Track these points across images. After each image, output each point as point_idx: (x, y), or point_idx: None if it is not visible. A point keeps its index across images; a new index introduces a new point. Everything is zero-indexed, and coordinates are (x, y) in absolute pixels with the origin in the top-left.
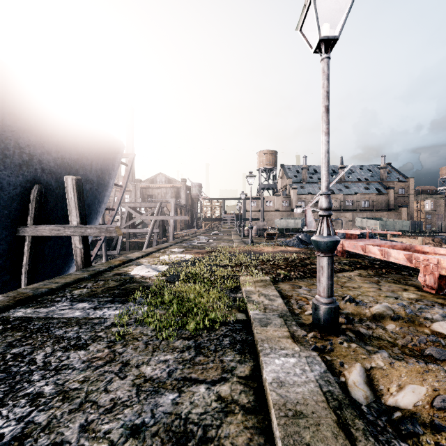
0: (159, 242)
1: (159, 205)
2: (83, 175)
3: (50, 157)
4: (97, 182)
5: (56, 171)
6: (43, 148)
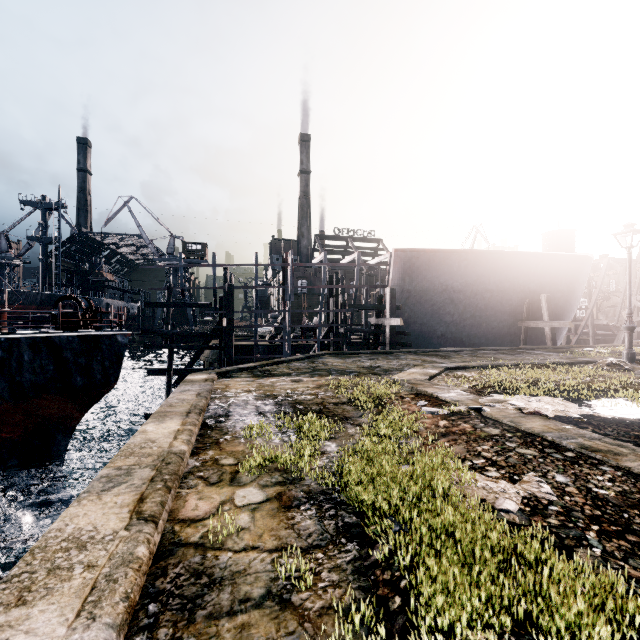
0: None
1: None
2: (555, 288)
3: (533, 284)
4: (567, 290)
5: (537, 290)
6: (530, 281)
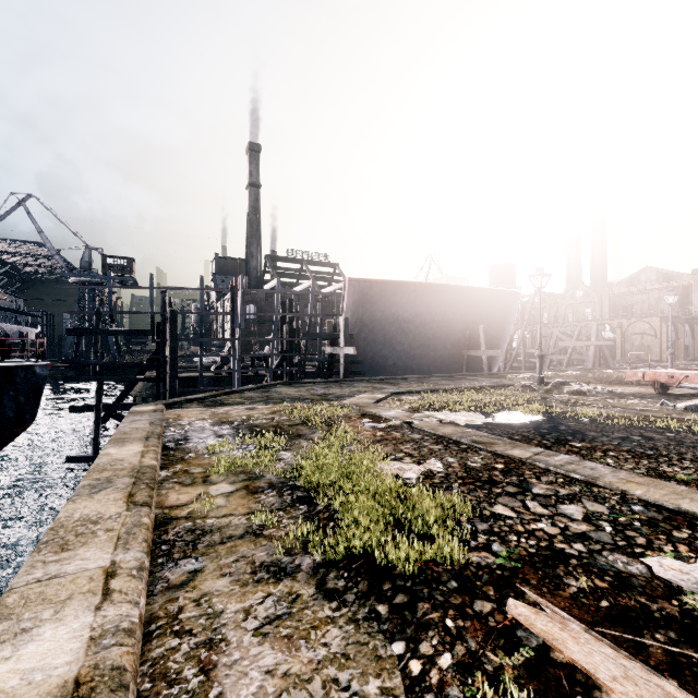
0: None
1: (578, 330)
2: (492, 320)
3: (474, 316)
4: (501, 322)
5: (476, 322)
6: (470, 313)
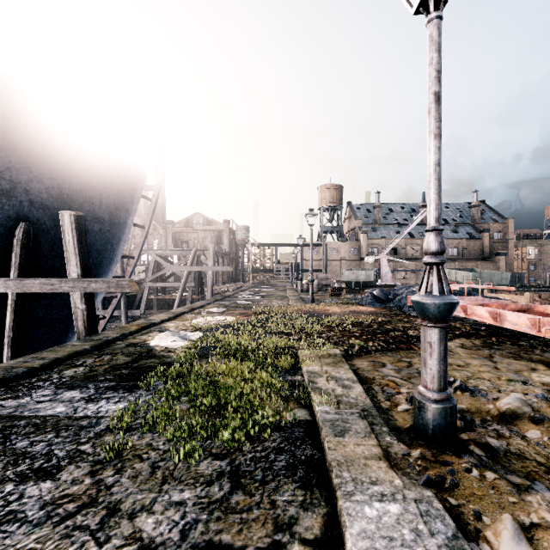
0: (194, 300)
1: (194, 252)
2: (90, 211)
3: (41, 185)
4: (110, 221)
5: (50, 204)
6: (31, 172)
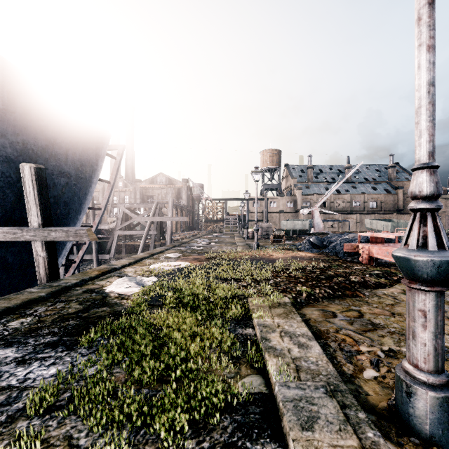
0: (157, 245)
1: (155, 204)
2: (56, 166)
3: (5, 140)
4: (76, 175)
5: (15, 159)
6: None
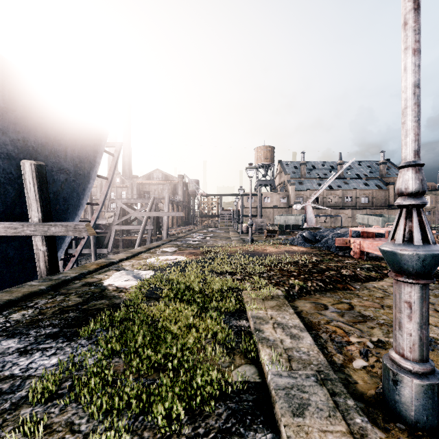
0: (153, 240)
1: (152, 200)
2: (56, 163)
3: (6, 137)
4: (75, 172)
5: (16, 156)
6: None
